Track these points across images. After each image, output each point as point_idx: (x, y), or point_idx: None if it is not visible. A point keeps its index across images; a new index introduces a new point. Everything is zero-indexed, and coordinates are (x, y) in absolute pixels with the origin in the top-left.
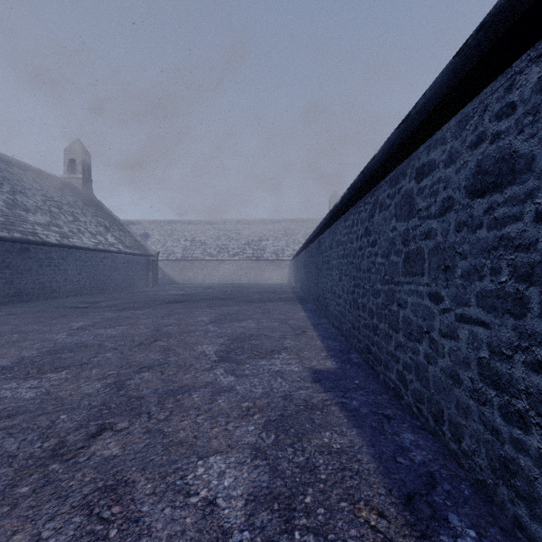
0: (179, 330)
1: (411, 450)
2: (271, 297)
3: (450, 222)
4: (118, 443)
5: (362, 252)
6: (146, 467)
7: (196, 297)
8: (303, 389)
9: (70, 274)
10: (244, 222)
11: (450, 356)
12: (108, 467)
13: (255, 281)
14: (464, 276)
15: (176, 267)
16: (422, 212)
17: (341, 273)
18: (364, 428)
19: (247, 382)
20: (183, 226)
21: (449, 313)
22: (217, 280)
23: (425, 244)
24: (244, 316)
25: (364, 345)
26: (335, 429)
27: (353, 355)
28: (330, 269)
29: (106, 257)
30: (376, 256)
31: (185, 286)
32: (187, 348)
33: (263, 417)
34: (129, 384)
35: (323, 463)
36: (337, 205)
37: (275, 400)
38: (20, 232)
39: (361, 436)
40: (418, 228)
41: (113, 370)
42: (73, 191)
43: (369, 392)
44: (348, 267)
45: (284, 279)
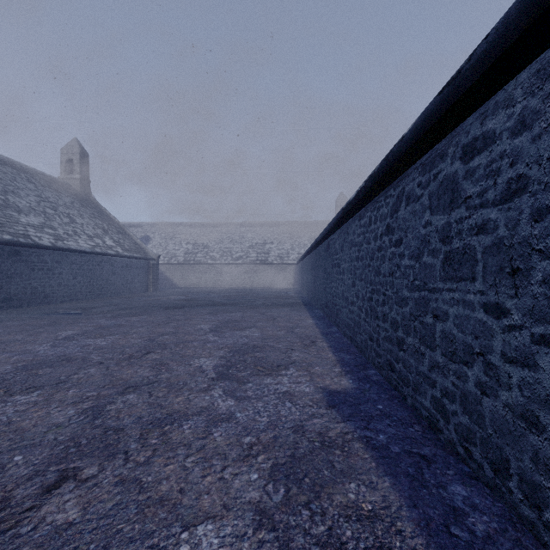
0: (176, 340)
1: (467, 514)
2: (276, 303)
3: (522, 209)
4: (78, 501)
5: (383, 253)
6: (109, 543)
7: (197, 303)
8: (317, 418)
9: (65, 278)
10: (248, 224)
11: (521, 390)
12: (58, 545)
13: (259, 285)
14: (548, 282)
15: (178, 271)
16: (472, 200)
17: (355, 277)
18: (399, 477)
19: (250, 407)
20: (185, 229)
21: (519, 332)
22: (220, 285)
23: (477, 240)
24: (247, 323)
25: (385, 361)
26: (362, 479)
27: (371, 371)
28: (341, 273)
29: (103, 261)
30: (401, 257)
31: (187, 291)
32: (182, 362)
33: (269, 460)
34: (108, 409)
35: (352, 537)
36: (351, 201)
37: (284, 433)
38: (11, 234)
39: (396, 490)
40: (466, 220)
41: (94, 391)
42: (70, 192)
43: (397, 422)
44: (364, 270)
45: (289, 284)
